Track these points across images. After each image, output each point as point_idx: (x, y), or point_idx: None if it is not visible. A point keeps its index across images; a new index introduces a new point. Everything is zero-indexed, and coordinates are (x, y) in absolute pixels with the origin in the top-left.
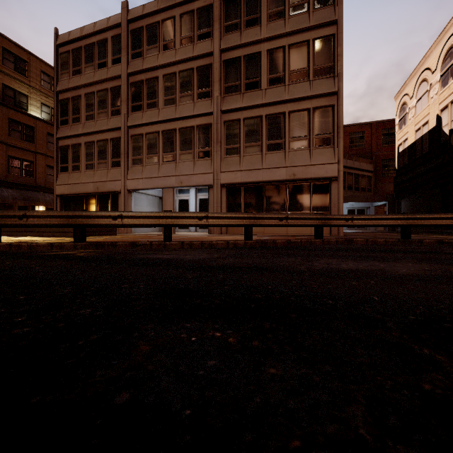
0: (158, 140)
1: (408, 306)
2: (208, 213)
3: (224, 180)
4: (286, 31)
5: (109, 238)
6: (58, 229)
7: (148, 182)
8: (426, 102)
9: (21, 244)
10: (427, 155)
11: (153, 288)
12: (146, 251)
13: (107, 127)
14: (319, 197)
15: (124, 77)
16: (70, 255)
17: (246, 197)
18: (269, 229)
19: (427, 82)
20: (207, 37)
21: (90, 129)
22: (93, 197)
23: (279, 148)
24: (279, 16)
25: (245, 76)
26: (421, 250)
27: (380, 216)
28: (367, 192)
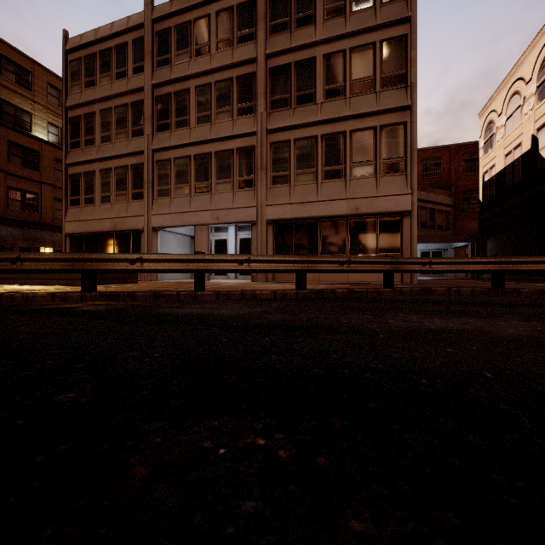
0: (189, 166)
1: (539, 388)
2: (250, 255)
3: (271, 216)
4: (347, 31)
5: (127, 287)
6: (64, 276)
7: (177, 218)
8: (518, 120)
9: (14, 295)
10: (519, 185)
11: (171, 358)
12: (171, 304)
13: (128, 151)
14: (388, 236)
15: (148, 89)
16: (73, 309)
17: (298, 237)
18: (326, 276)
19: (519, 95)
20: (250, 40)
21: (106, 153)
22: (110, 236)
23: (338, 176)
24: (338, 13)
25: (296, 87)
26: (521, 302)
27: (465, 259)
28: (445, 231)
